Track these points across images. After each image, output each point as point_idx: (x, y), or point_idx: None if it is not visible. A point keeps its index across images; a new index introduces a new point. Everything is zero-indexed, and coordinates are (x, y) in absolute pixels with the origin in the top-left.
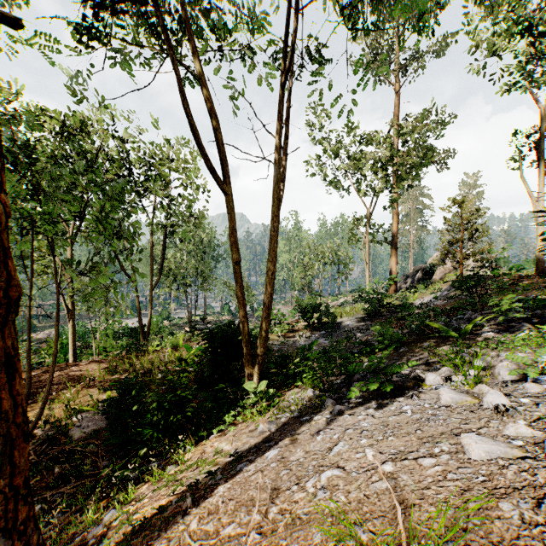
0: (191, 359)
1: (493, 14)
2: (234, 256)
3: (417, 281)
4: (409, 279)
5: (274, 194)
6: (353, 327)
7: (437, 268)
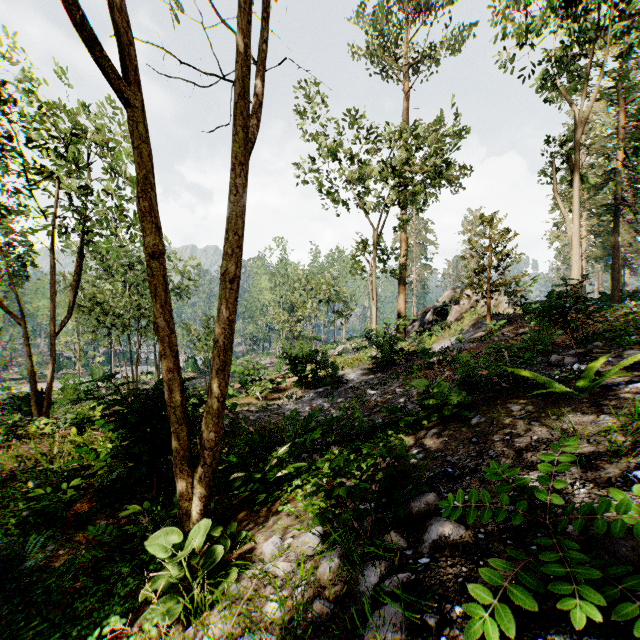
0: (102, 447)
1: None
2: (148, 240)
3: (429, 324)
4: (417, 322)
5: (236, 119)
6: (360, 381)
7: (451, 307)
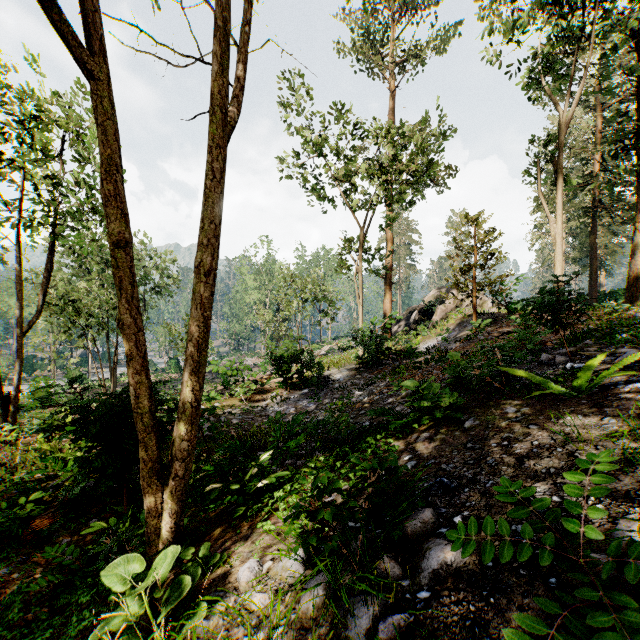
0: (70, 456)
1: None
2: (110, 226)
3: (414, 323)
4: (403, 321)
5: (212, 95)
6: (346, 381)
7: (437, 306)
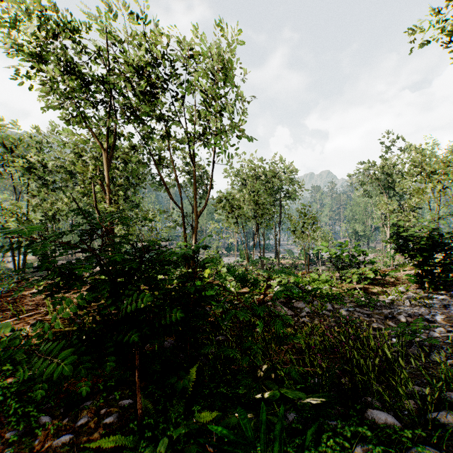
0: None
1: None
2: None
3: None
4: None
5: None
6: None
7: None
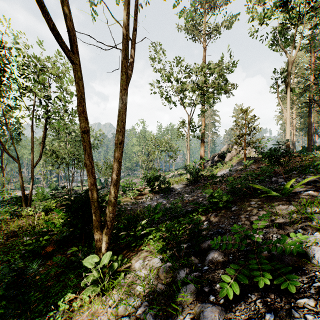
0: (57, 221)
1: (261, 1)
2: (82, 125)
3: (216, 162)
4: (210, 161)
5: (122, 68)
6: (181, 190)
7: (227, 154)
